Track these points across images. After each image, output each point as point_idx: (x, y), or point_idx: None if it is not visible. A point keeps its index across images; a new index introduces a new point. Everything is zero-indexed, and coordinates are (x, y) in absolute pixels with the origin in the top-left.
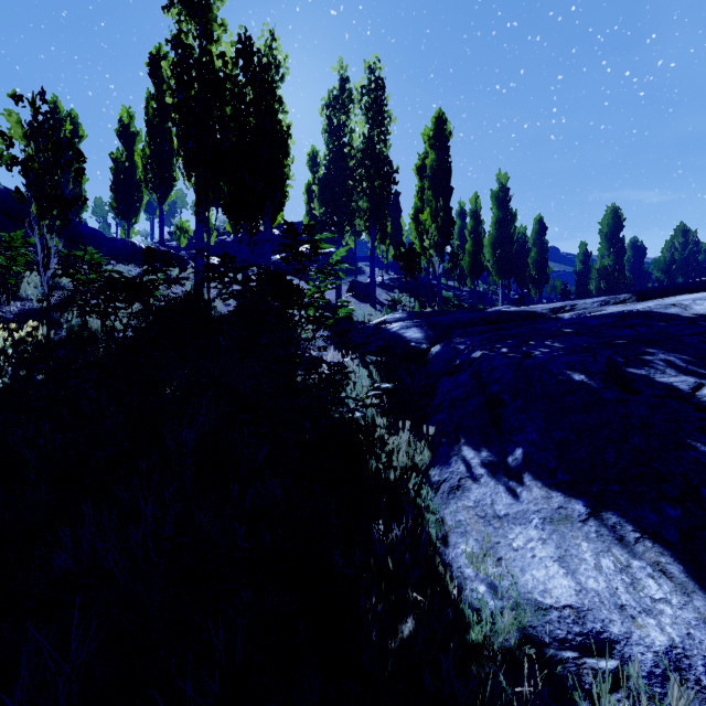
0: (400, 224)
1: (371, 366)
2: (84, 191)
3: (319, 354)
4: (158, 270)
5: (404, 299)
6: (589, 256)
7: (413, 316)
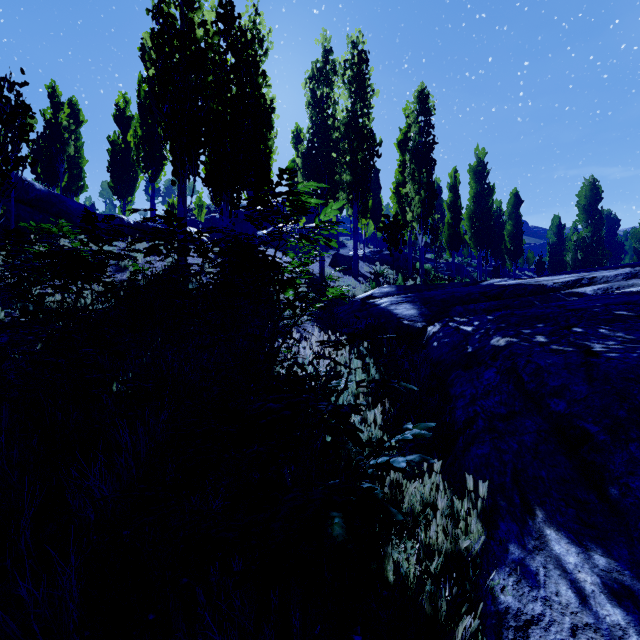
0: (380, 199)
1: (367, 360)
2: (84, 172)
3: (302, 336)
4: (99, 240)
5: (386, 271)
6: (562, 228)
7: (402, 290)
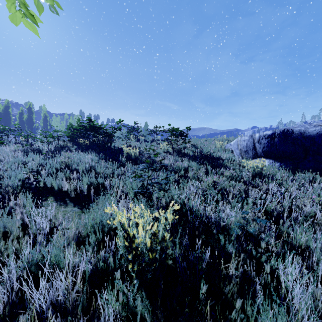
0: None
1: None
2: None
3: None
4: None
5: None
6: None
7: None
